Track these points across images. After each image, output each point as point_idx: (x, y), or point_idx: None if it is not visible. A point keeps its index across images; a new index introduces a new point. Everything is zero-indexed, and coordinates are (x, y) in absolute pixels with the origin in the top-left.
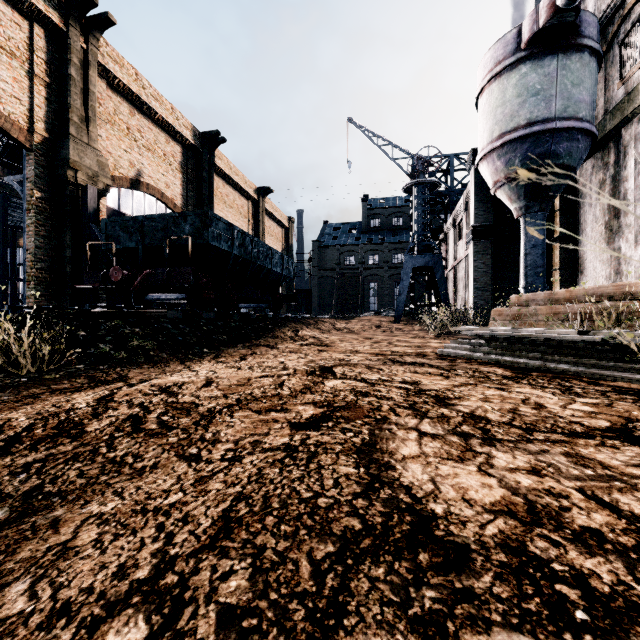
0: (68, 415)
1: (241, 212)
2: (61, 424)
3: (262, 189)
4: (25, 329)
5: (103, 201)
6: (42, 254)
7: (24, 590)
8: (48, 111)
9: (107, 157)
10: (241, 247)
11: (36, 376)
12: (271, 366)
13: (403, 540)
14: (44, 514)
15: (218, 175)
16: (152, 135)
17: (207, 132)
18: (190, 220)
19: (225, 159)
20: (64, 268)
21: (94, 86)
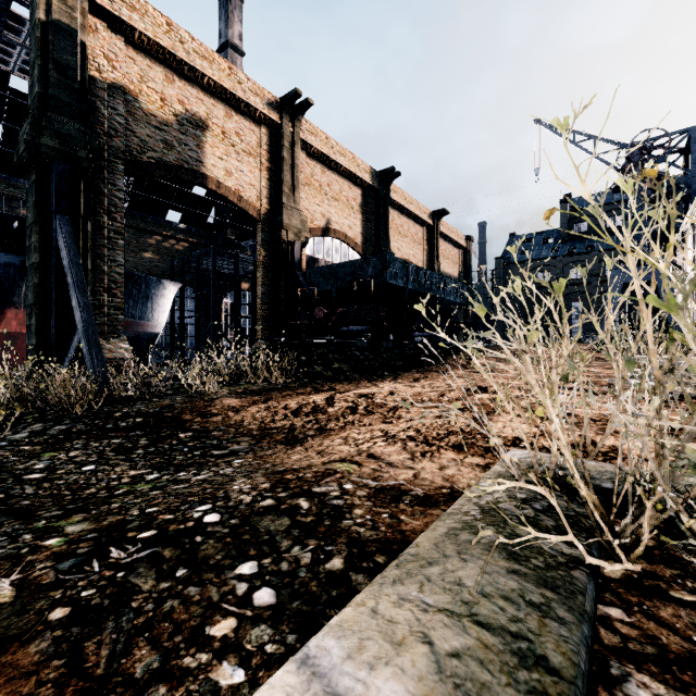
0: (315, 404)
1: (415, 240)
2: (314, 407)
3: (437, 212)
4: (277, 354)
5: (303, 251)
6: (266, 298)
7: (342, 440)
8: (269, 189)
9: (306, 214)
10: (415, 281)
11: (285, 385)
12: (438, 386)
13: (474, 433)
14: (330, 433)
15: (393, 208)
16: (338, 186)
17: (383, 170)
18: (372, 264)
19: (400, 191)
20: (279, 308)
21: (298, 160)
